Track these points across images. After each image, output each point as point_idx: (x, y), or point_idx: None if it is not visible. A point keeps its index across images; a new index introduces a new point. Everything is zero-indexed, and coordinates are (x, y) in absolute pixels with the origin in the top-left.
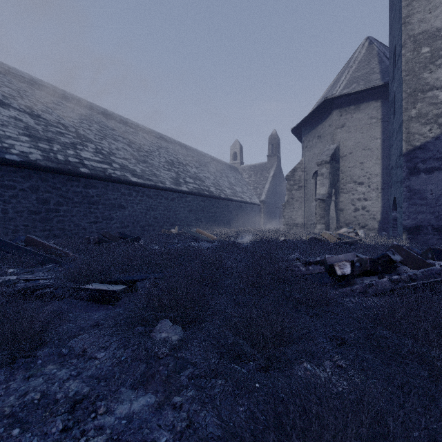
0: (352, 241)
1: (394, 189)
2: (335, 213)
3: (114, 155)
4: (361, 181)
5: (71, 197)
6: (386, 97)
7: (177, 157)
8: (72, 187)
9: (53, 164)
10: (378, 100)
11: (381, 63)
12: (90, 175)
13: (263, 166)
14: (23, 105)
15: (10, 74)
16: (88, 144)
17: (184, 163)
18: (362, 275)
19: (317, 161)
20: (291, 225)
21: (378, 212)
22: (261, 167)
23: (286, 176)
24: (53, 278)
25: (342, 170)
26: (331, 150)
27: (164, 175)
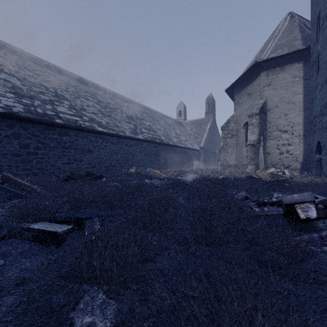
0: (284, 179)
1: (317, 135)
2: (263, 155)
3: (85, 110)
4: (285, 129)
5: (48, 142)
6: (307, 58)
7: (136, 113)
8: (48, 134)
9: (32, 115)
10: (300, 62)
11: (302, 32)
12: (63, 125)
13: (202, 121)
14: (13, 70)
15: (6, 48)
16: (64, 101)
17: (141, 118)
18: (324, 218)
19: (248, 114)
20: (226, 166)
21: (300, 155)
22: (200, 122)
23: (222, 127)
24: (3, 216)
25: (269, 121)
26: (259, 104)
27: (124, 126)
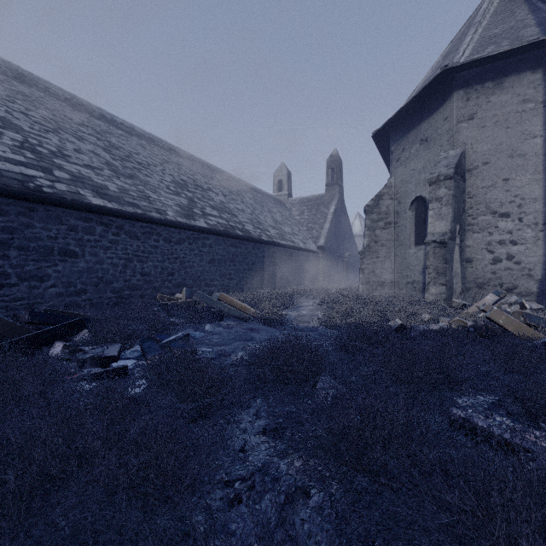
0: None
1: None
2: (460, 265)
3: (65, 157)
4: (505, 211)
5: None
6: None
7: (195, 177)
8: None
9: None
10: (537, 69)
11: (536, 12)
12: None
13: (320, 199)
14: None
15: None
16: (4, 132)
17: (205, 187)
18: None
19: (429, 177)
20: (374, 284)
21: (538, 264)
22: (317, 200)
23: (366, 206)
24: None
25: (471, 193)
26: (452, 157)
27: (165, 200)
